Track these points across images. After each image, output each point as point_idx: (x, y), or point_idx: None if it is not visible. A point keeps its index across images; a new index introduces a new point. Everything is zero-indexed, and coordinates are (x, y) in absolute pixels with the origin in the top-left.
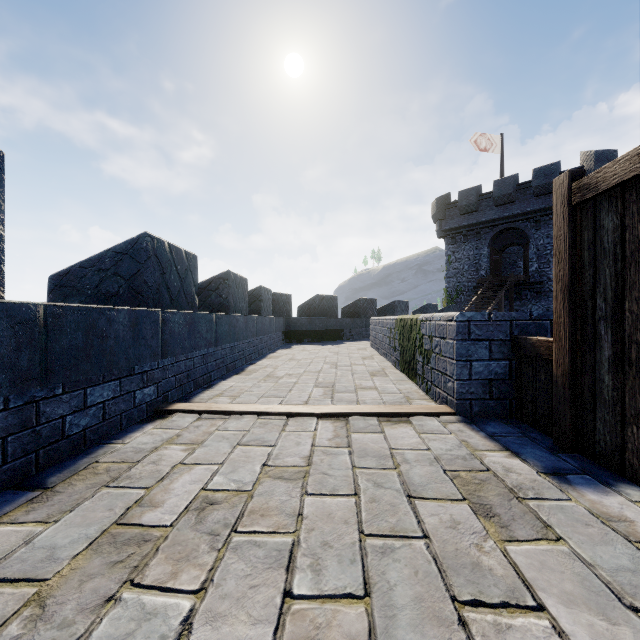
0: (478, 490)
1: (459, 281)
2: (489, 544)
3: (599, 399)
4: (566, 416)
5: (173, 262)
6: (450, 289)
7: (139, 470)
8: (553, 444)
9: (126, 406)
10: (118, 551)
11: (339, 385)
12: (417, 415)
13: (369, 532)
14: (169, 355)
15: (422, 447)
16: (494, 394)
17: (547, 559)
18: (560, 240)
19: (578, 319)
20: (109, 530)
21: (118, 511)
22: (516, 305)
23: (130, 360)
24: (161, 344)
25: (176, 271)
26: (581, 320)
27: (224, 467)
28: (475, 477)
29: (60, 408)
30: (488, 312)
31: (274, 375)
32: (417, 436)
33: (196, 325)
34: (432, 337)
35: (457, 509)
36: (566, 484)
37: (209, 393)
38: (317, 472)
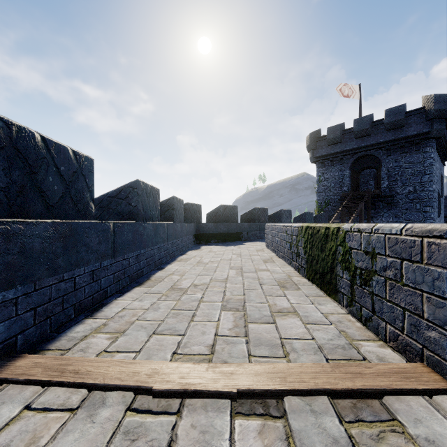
0: None
1: (327, 195)
2: None
3: None
4: None
5: (52, 161)
6: (320, 201)
7: None
8: None
9: None
10: None
11: (250, 305)
12: (394, 394)
13: None
14: (19, 283)
15: None
16: None
17: None
18: None
19: None
20: None
21: None
22: (371, 213)
23: None
24: None
25: (57, 172)
26: None
27: None
28: None
29: None
30: None
31: (179, 285)
32: None
33: (79, 237)
34: (375, 254)
35: None
36: None
37: (91, 322)
38: None
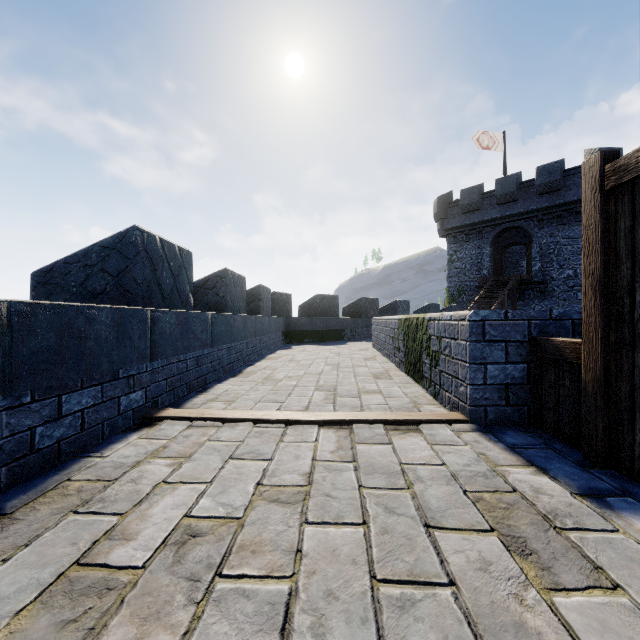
0: (505, 516)
1: (461, 281)
2: (530, 593)
3: (639, 409)
4: (598, 427)
5: (165, 258)
6: (452, 289)
7: (116, 490)
8: (581, 457)
9: (109, 414)
10: (75, 602)
11: (341, 388)
12: (427, 423)
13: (382, 575)
14: (159, 357)
15: (436, 461)
16: (511, 400)
17: (606, 616)
18: (590, 230)
19: (612, 318)
20: (69, 571)
21: (83, 545)
22: (519, 305)
23: (114, 363)
24: (150, 345)
25: (169, 268)
26: (616, 319)
27: (213, 486)
28: (500, 499)
29: (28, 418)
30: (504, 311)
31: (273, 377)
32: (429, 447)
33: (190, 325)
34: (441, 338)
35: (485, 542)
36: (606, 508)
37: (203, 397)
38: (319, 493)
